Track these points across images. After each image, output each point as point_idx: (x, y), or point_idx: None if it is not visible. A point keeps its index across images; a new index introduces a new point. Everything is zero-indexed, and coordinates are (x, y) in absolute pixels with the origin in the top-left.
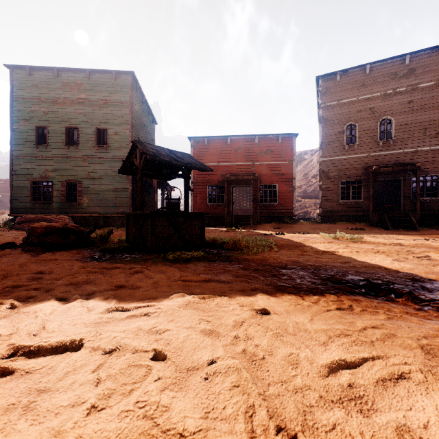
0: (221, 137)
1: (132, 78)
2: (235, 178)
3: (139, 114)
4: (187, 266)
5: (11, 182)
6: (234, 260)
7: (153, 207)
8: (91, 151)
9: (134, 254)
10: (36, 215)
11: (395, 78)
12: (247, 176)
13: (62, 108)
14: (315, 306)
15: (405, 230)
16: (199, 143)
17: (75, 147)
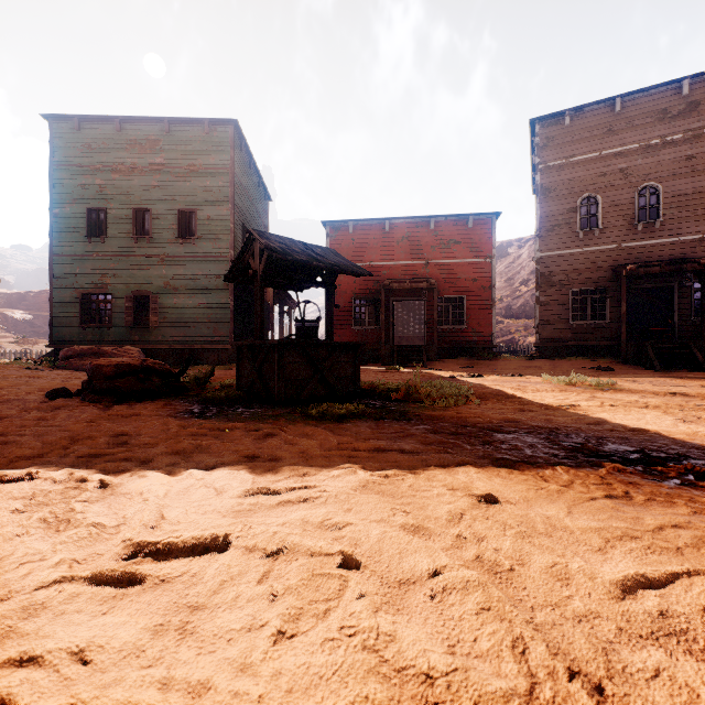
0: (375, 221)
1: (234, 130)
2: (398, 287)
3: (245, 187)
4: (343, 427)
5: (51, 296)
6: (414, 419)
7: (266, 333)
8: (172, 246)
9: (254, 408)
10: (88, 345)
11: (664, 119)
12: (418, 283)
13: (127, 179)
14: (569, 492)
15: (683, 370)
16: (340, 231)
17: (148, 240)
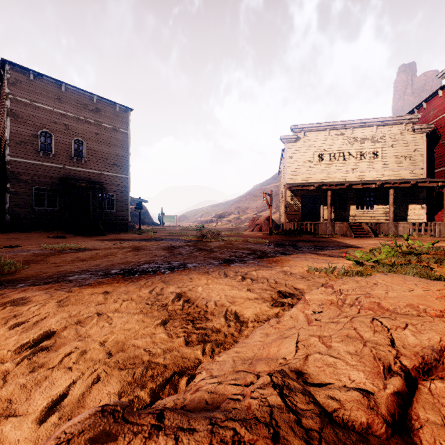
0: None
1: None
2: None
3: None
4: None
5: None
6: (5, 283)
7: None
8: None
9: None
10: None
11: (86, 109)
12: None
13: None
14: (122, 284)
15: (96, 235)
16: None
17: None
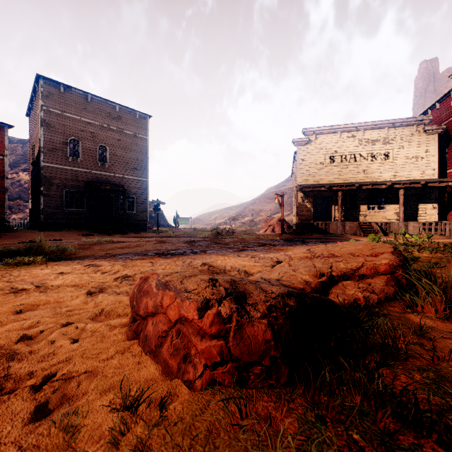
0: None
1: None
2: None
3: None
4: (57, 264)
5: None
6: (74, 258)
7: None
8: None
9: None
10: None
11: (110, 117)
12: None
13: None
14: (161, 259)
15: (119, 234)
16: None
17: None
